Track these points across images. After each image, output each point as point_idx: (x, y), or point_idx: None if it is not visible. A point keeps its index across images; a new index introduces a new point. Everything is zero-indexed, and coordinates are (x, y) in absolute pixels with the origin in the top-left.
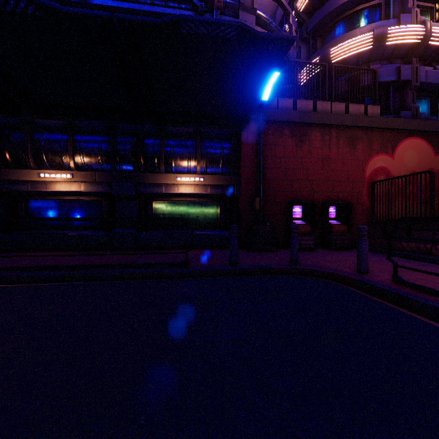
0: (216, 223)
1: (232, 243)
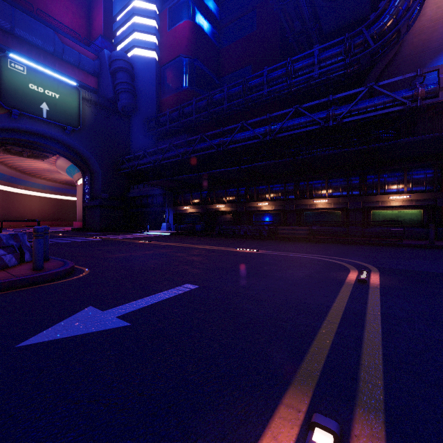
0: (420, 224)
1: (430, 233)
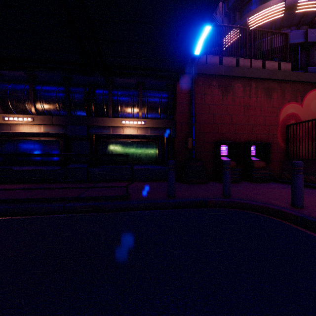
0: (155, 160)
1: (169, 177)
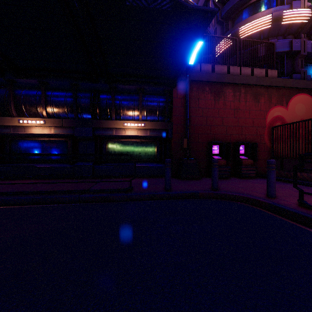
0: (154, 158)
1: (166, 173)
